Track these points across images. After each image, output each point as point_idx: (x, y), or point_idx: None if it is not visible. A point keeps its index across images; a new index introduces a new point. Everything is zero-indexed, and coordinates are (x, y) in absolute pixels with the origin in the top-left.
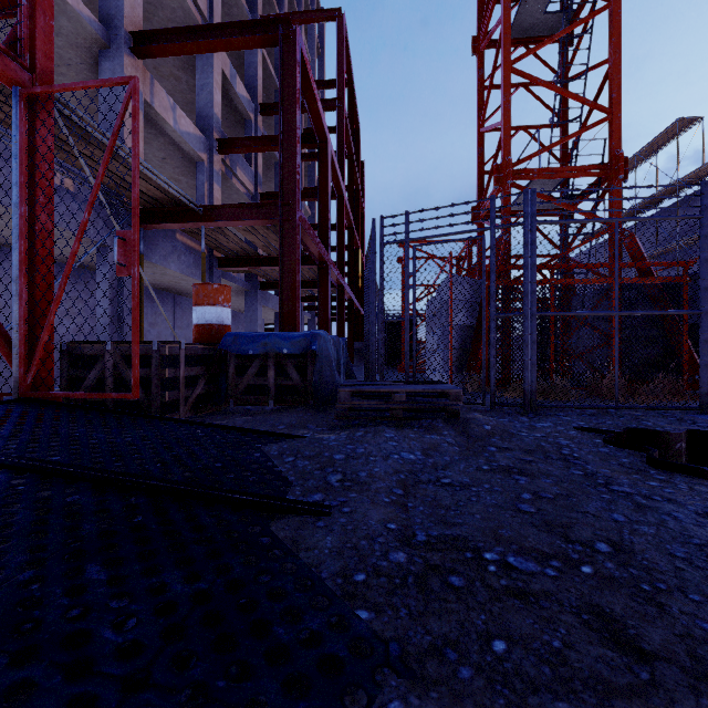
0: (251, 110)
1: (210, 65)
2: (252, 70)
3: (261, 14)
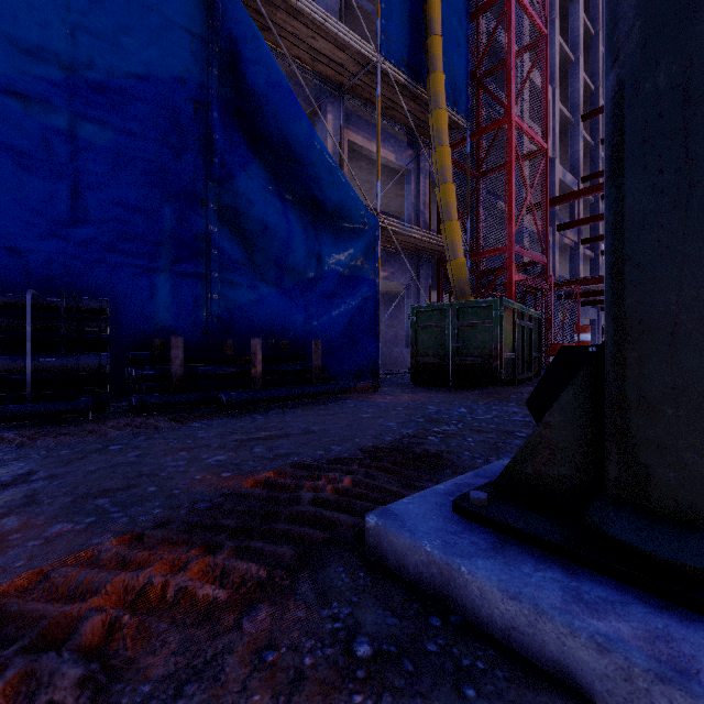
0: (574, 185)
1: (553, 183)
2: (575, 156)
3: (582, 114)
